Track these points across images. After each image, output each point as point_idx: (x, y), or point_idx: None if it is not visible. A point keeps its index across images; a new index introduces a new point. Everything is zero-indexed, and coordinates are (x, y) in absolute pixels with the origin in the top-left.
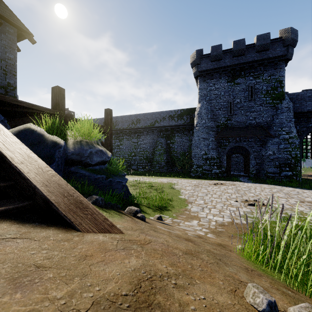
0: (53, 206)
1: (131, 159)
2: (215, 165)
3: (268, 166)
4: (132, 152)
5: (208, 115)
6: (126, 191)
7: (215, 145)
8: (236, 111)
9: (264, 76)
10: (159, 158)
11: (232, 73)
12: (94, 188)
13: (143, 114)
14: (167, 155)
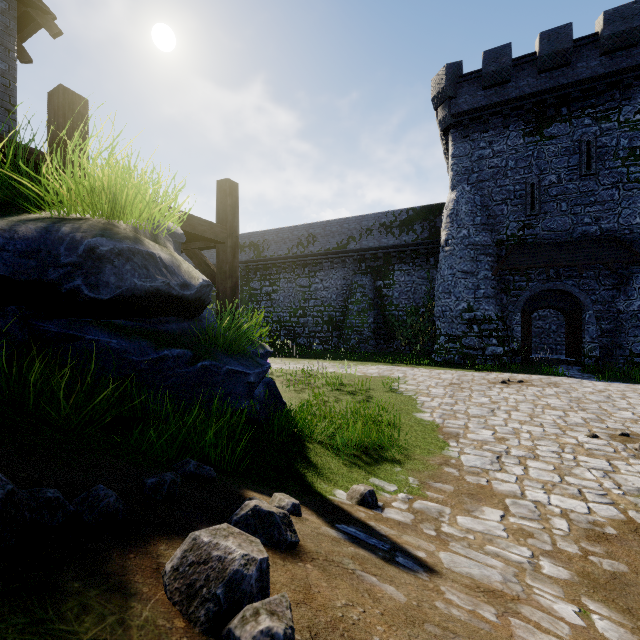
0: None
1: (297, 323)
2: (493, 336)
3: (636, 338)
4: (298, 309)
5: (476, 218)
6: (272, 399)
7: (493, 287)
8: (548, 204)
9: (624, 114)
10: (358, 321)
11: (536, 114)
12: (149, 392)
13: (321, 224)
14: (376, 314)
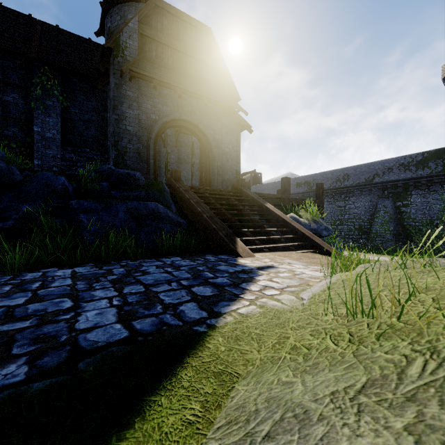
0: (329, 252)
1: (336, 229)
2: None
3: None
4: (336, 220)
5: None
6: None
7: None
8: None
9: None
10: (381, 229)
11: None
12: None
13: (353, 167)
14: (396, 224)
